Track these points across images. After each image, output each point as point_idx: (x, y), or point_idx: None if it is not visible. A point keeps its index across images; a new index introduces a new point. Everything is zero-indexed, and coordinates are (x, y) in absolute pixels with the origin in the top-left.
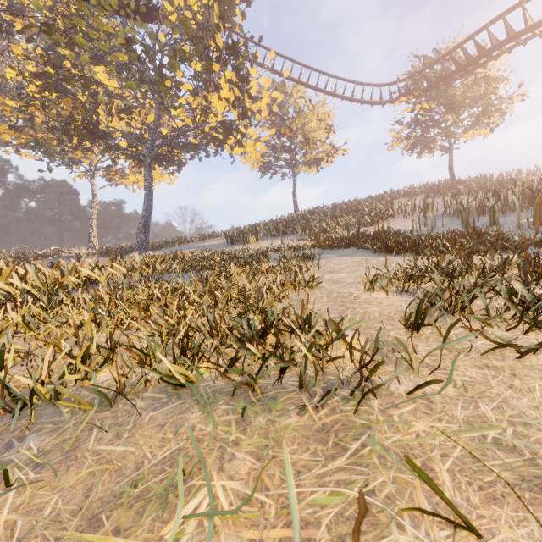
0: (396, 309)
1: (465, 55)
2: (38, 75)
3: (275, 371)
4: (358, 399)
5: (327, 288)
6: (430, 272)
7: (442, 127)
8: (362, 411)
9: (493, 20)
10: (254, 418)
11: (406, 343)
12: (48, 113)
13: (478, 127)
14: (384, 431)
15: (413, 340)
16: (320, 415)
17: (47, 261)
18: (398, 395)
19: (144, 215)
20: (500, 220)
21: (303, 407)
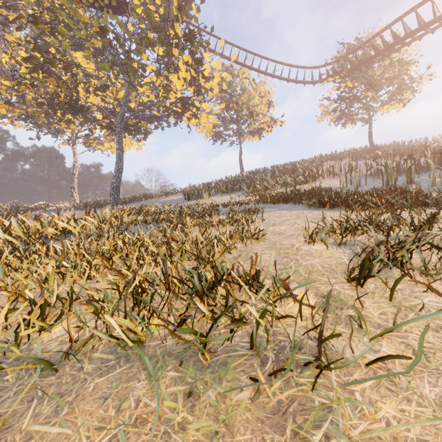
0: (337, 261)
1: (382, 42)
2: (27, 58)
3: (225, 329)
4: (313, 367)
5: (271, 239)
6: (363, 225)
7: (363, 102)
8: (319, 384)
9: (406, 13)
10: (203, 391)
11: (352, 298)
12: (37, 90)
13: (392, 102)
14: (348, 415)
15: (359, 295)
16: (274, 389)
17: (36, 213)
18: (355, 364)
19: (115, 175)
20: (415, 179)
21: (257, 389)
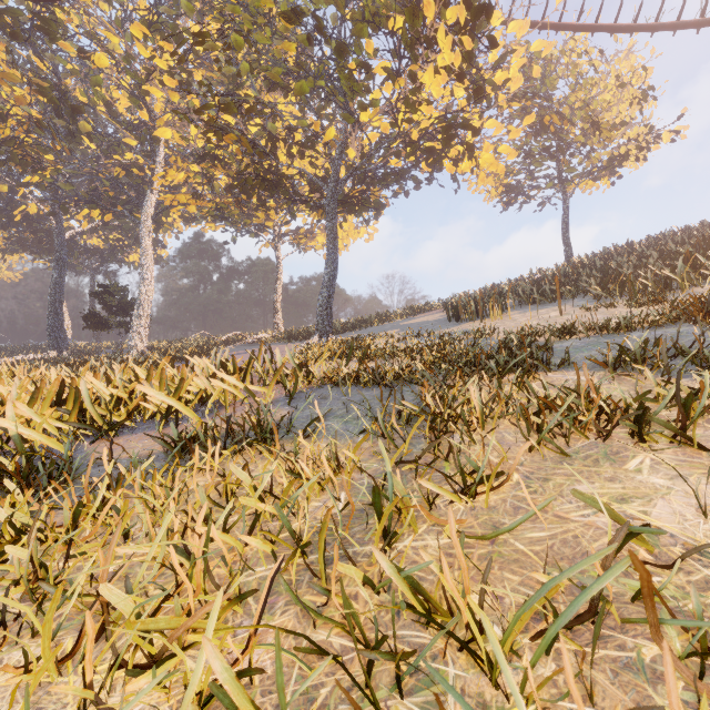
0: None
1: None
2: (198, 111)
3: None
4: None
5: None
6: None
7: None
8: None
9: None
10: None
11: None
12: (229, 171)
13: None
14: None
15: None
16: None
17: (230, 348)
18: None
19: (325, 283)
20: None
21: None
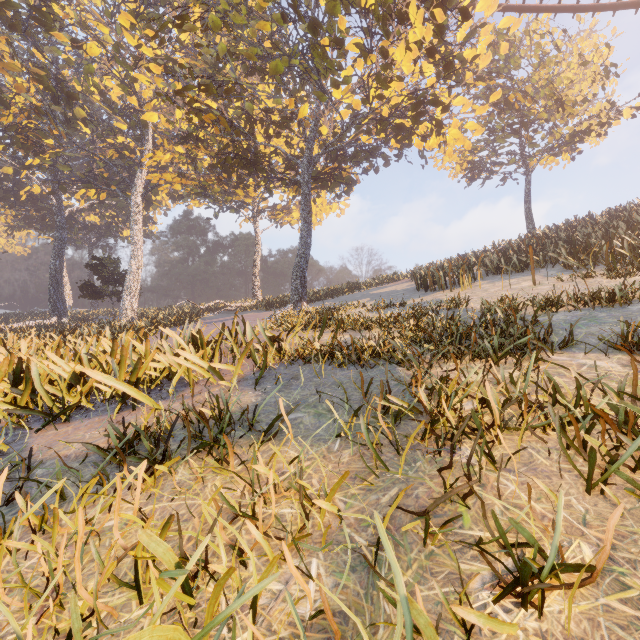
0: None
1: None
2: (179, 92)
3: None
4: None
5: None
6: None
7: None
8: None
9: None
10: None
11: None
12: (211, 152)
13: None
14: None
15: None
16: None
17: (212, 315)
18: None
19: (299, 255)
20: None
21: None
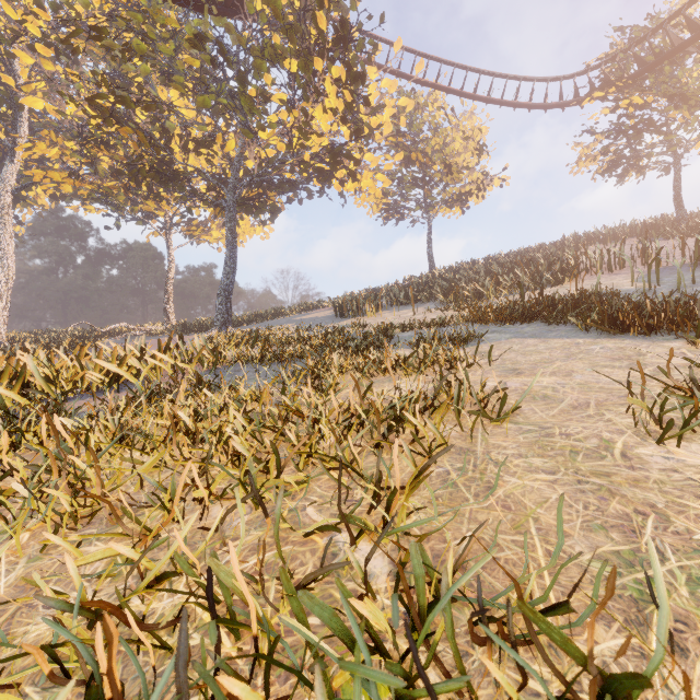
0: None
1: None
2: (90, 99)
3: None
4: None
5: (529, 416)
6: None
7: (664, 131)
8: None
9: None
10: None
11: None
12: (114, 154)
13: None
14: None
15: None
16: None
17: (114, 340)
18: None
19: (225, 279)
20: None
21: None
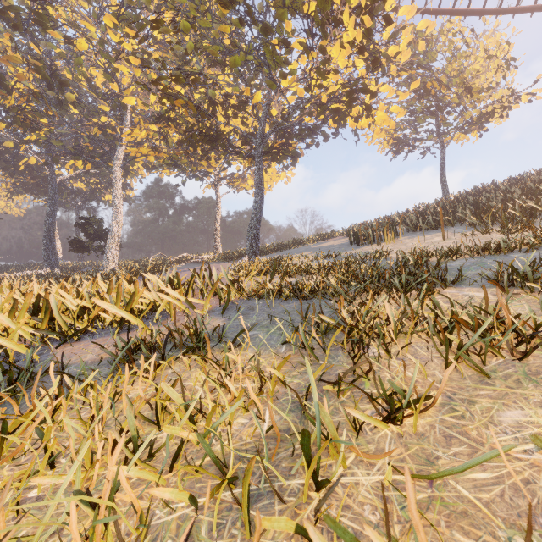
0: None
1: None
2: (154, 81)
3: None
4: None
5: None
6: None
7: None
8: None
9: None
10: None
11: None
12: (180, 130)
13: None
14: None
15: None
16: None
17: (180, 266)
18: None
19: (253, 215)
20: None
21: None
